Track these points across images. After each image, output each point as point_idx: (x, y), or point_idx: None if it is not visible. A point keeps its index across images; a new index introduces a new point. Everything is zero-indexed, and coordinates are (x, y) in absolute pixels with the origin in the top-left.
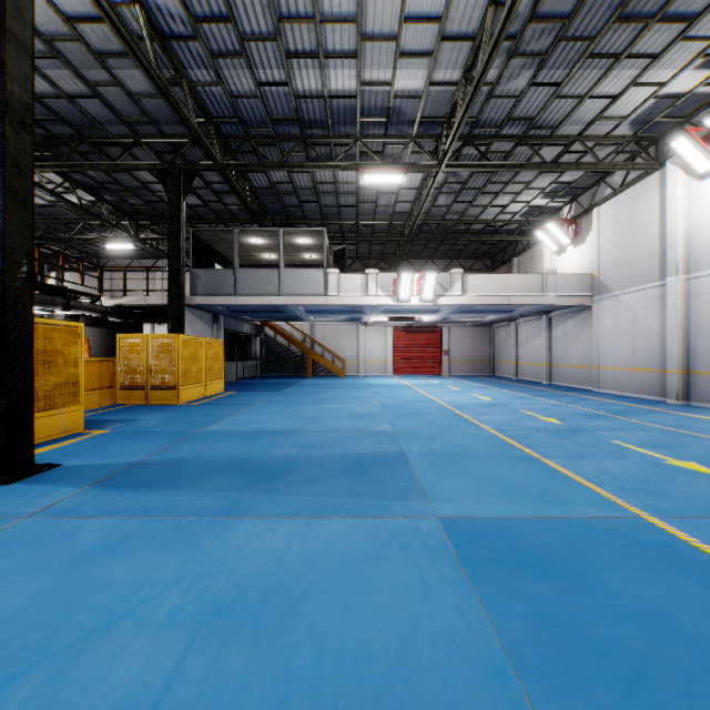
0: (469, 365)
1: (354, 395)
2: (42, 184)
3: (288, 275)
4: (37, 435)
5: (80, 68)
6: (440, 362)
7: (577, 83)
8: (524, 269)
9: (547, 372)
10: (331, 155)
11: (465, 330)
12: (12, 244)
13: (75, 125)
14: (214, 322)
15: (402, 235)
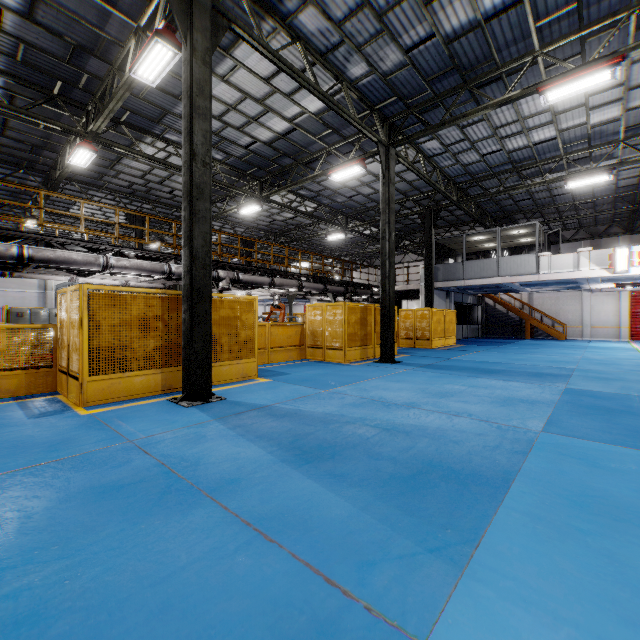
0: None
1: (562, 352)
2: (359, 231)
3: (504, 261)
4: None
5: None
6: None
7: None
8: None
9: None
10: (539, 170)
11: None
12: (391, 282)
13: (378, 201)
14: (447, 297)
15: (632, 202)
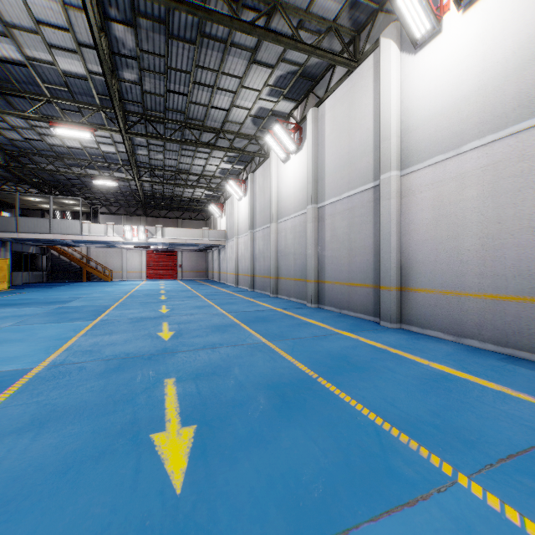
0: (194, 273)
1: (94, 288)
2: None
3: (56, 222)
4: None
5: None
6: (177, 271)
7: (185, 160)
8: (215, 222)
9: (218, 276)
10: (79, 164)
11: (192, 253)
12: None
13: None
14: (4, 246)
15: (144, 199)
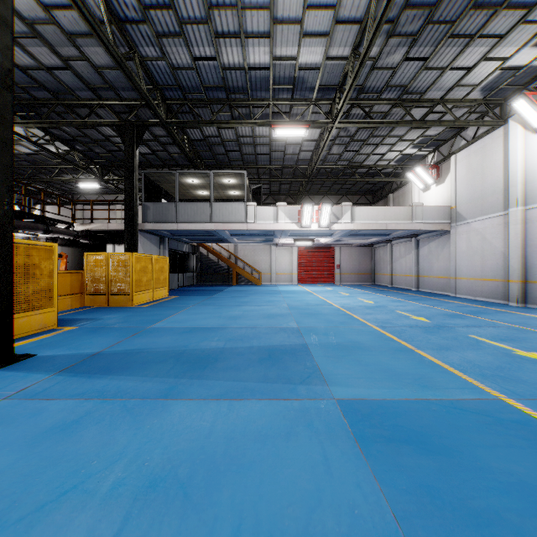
0: (356, 276)
1: (268, 299)
2: (28, 137)
3: (217, 207)
4: (19, 331)
5: (55, 46)
6: (334, 273)
7: (440, 58)
8: (397, 202)
9: (415, 281)
10: (250, 115)
11: (352, 249)
12: None
13: (53, 91)
14: (161, 243)
15: (304, 177)
